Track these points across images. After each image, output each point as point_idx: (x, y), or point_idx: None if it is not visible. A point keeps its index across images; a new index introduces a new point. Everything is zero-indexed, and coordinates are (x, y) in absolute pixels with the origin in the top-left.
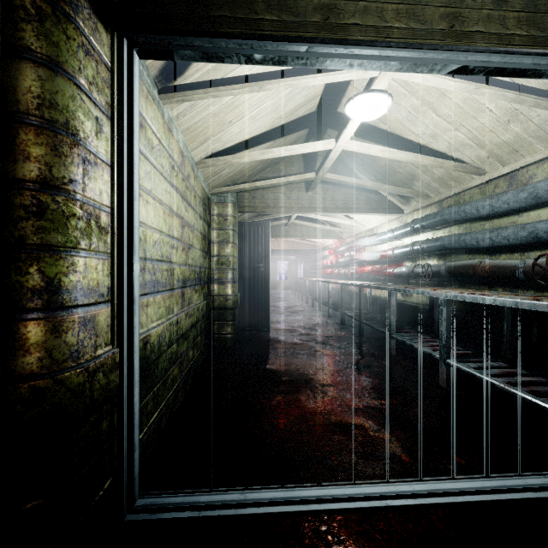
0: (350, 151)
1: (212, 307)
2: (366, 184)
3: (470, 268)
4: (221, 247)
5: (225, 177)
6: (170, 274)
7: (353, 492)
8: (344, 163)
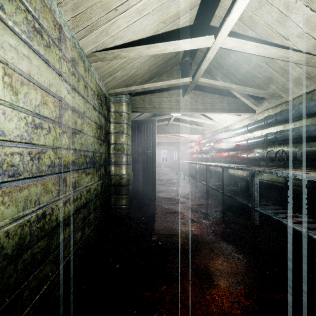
0: (218, 63)
1: (110, 184)
2: (232, 87)
3: None
4: (117, 137)
5: (119, 80)
6: (30, 158)
7: None
8: (211, 74)
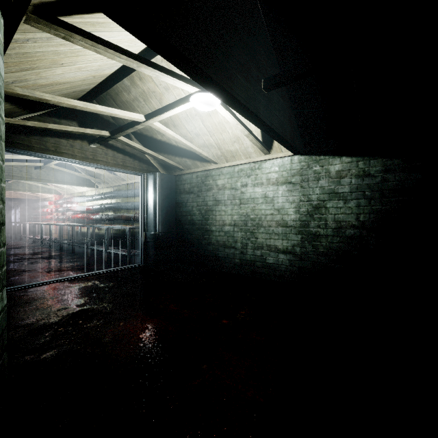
0: None
1: None
2: (76, 174)
3: (120, 216)
4: None
5: None
6: None
7: (65, 278)
8: None
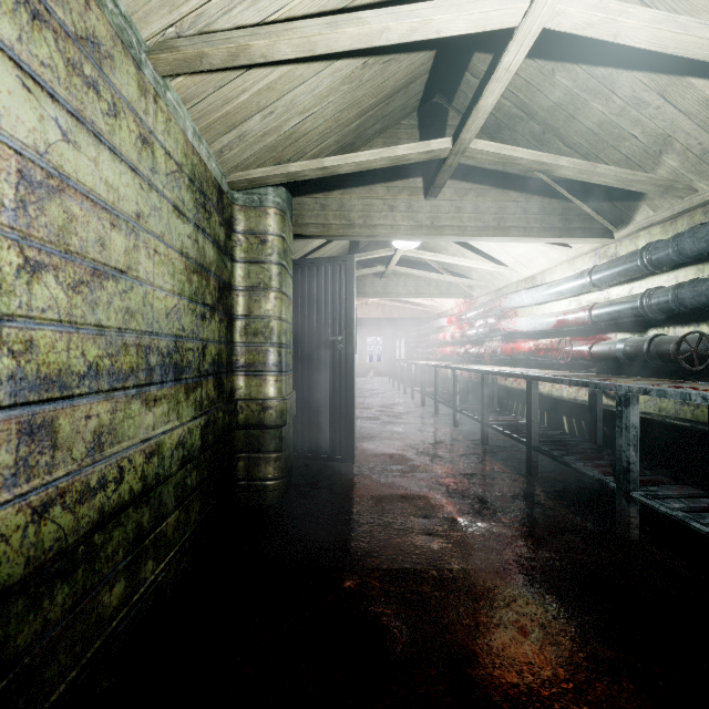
0: (518, 103)
1: (233, 425)
2: (560, 163)
3: None
4: (253, 300)
5: (258, 145)
6: None
7: None
8: (499, 138)
